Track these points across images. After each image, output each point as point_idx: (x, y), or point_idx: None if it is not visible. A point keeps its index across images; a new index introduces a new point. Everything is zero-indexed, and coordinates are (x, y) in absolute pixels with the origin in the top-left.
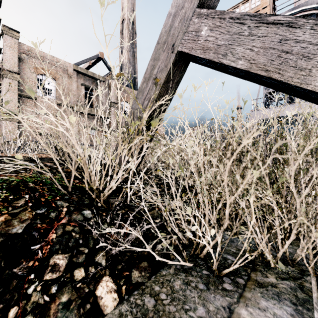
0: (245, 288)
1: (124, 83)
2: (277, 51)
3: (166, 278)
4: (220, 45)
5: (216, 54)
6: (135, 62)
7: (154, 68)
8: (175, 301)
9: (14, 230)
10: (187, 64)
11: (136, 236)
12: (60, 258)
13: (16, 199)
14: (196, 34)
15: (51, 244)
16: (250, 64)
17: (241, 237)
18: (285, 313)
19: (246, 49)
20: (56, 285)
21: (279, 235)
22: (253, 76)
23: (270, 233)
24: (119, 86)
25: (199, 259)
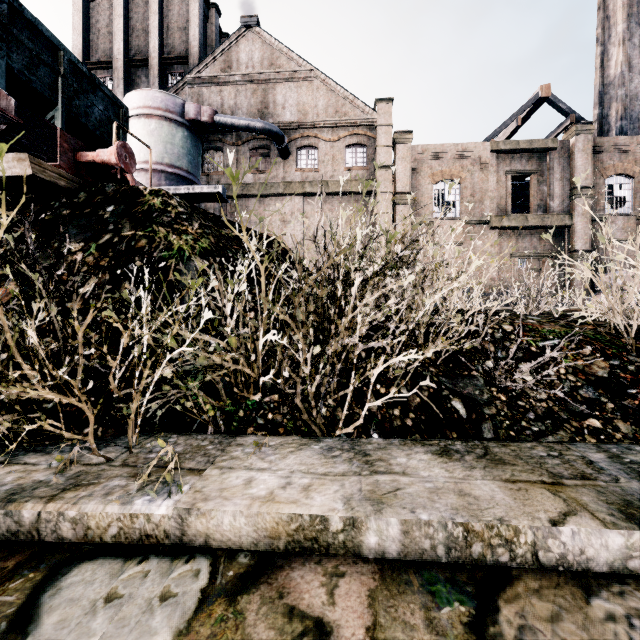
0: None
1: (612, 128)
2: None
3: None
4: None
5: None
6: None
7: None
8: None
9: (599, 373)
10: None
11: None
12: None
13: (580, 348)
14: None
15: None
16: None
17: None
18: None
19: None
20: None
21: None
22: None
23: None
24: None
25: None
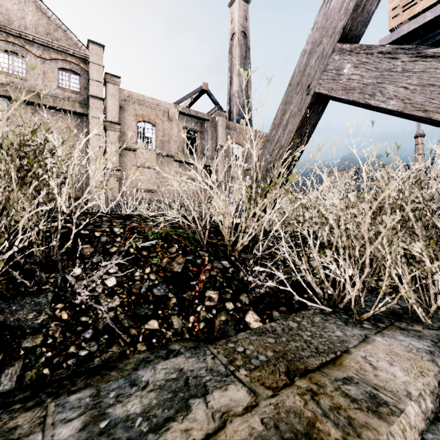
0: (384, 329)
1: (234, 118)
2: (438, 89)
3: (306, 315)
4: (366, 84)
5: (362, 95)
6: (248, 88)
7: (286, 113)
8: (315, 326)
9: (175, 269)
10: (326, 103)
11: (272, 287)
12: (212, 293)
13: (170, 247)
14: (337, 73)
15: (204, 283)
16: (404, 105)
17: (381, 283)
18: (421, 345)
19: (399, 88)
20: (215, 309)
21: (432, 290)
22: (409, 115)
23: (409, 277)
24: (255, 143)
25: (339, 309)
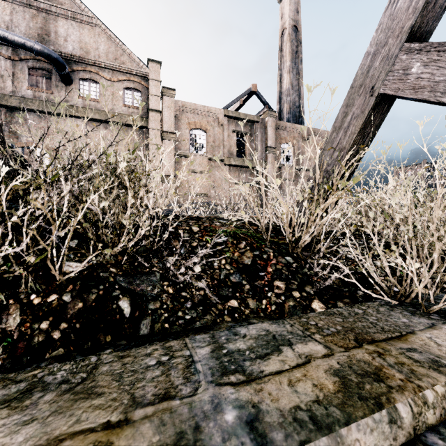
0: None
1: (285, 117)
2: None
3: (371, 305)
4: (438, 82)
5: (433, 93)
6: (300, 84)
7: (347, 115)
8: (381, 314)
9: (246, 262)
10: (391, 102)
11: (335, 281)
12: (279, 283)
13: (238, 243)
14: (404, 73)
15: (271, 274)
16: None
17: None
18: None
19: None
20: (283, 296)
21: None
22: None
23: None
24: (317, 149)
25: (405, 303)
